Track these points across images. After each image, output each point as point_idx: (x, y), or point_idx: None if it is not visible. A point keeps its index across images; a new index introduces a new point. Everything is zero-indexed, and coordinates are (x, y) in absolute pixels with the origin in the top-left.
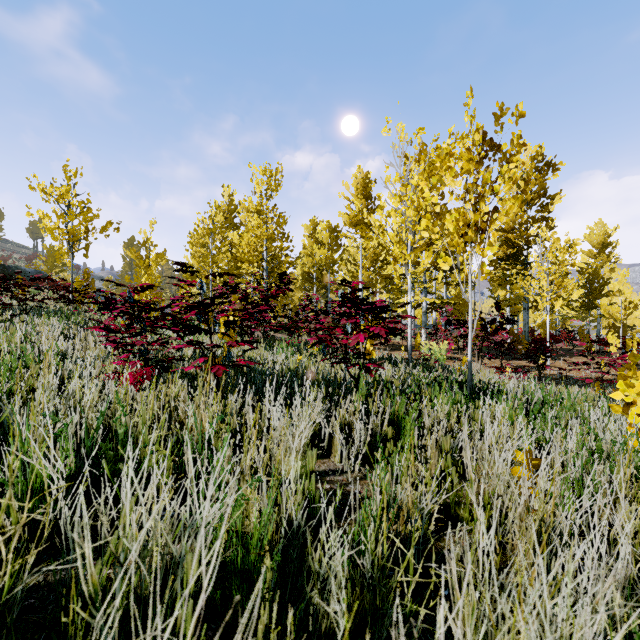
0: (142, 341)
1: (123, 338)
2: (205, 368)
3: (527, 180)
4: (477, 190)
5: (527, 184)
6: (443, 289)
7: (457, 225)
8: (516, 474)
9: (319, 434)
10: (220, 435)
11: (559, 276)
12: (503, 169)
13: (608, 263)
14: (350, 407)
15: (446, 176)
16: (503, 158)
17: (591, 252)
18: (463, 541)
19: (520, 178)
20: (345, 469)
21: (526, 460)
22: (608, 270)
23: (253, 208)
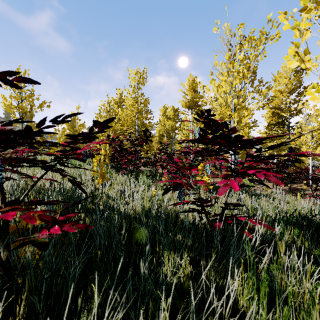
0: None
1: None
2: None
3: None
4: None
5: None
6: None
7: None
8: None
9: None
10: None
11: None
12: None
13: None
14: None
15: None
16: None
17: None
18: None
19: None
20: None
21: None
22: None
23: (129, 94)
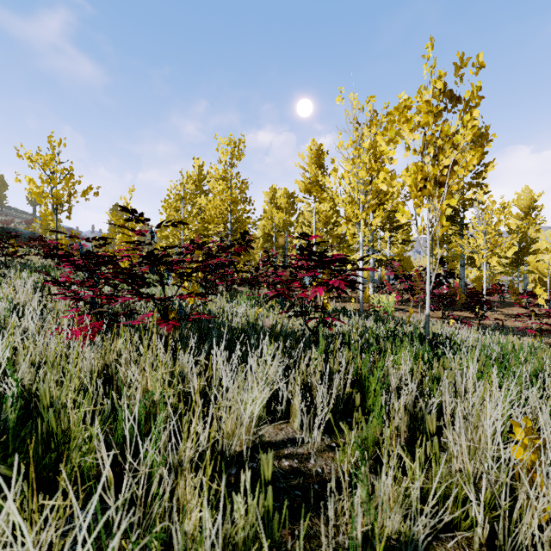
0: (91, 294)
1: (76, 291)
2: (156, 323)
3: (485, 133)
4: (436, 143)
5: (485, 138)
6: (386, 248)
7: (415, 178)
8: (515, 457)
9: (276, 395)
10: (164, 401)
11: (492, 236)
12: (465, 118)
13: (534, 225)
14: (310, 365)
15: (404, 129)
16: (465, 107)
17: (519, 215)
18: (458, 550)
19: (479, 131)
20: (306, 441)
21: (527, 440)
22: (532, 231)
23: (218, 175)
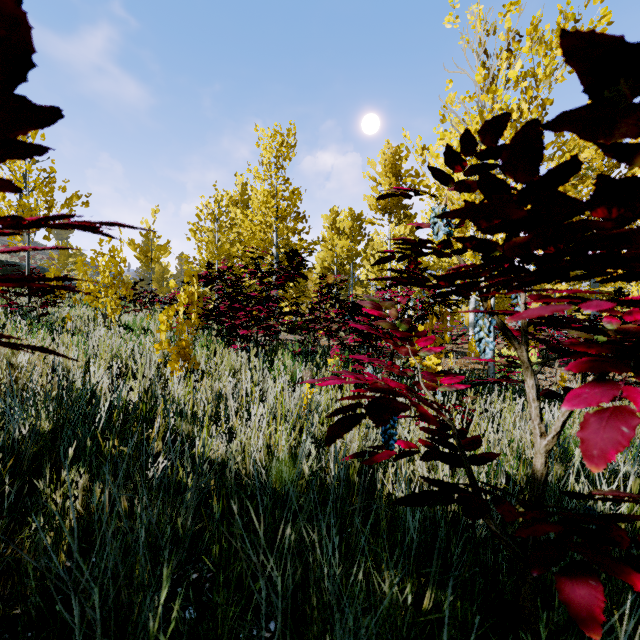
0: None
1: None
2: None
3: None
4: None
5: None
6: None
7: None
8: None
9: None
10: None
11: None
12: None
13: None
14: None
15: None
16: None
17: None
18: None
19: None
20: None
21: None
22: None
23: (259, 178)
